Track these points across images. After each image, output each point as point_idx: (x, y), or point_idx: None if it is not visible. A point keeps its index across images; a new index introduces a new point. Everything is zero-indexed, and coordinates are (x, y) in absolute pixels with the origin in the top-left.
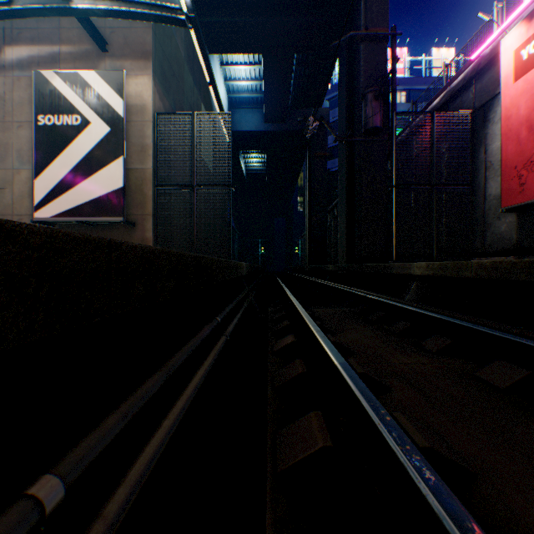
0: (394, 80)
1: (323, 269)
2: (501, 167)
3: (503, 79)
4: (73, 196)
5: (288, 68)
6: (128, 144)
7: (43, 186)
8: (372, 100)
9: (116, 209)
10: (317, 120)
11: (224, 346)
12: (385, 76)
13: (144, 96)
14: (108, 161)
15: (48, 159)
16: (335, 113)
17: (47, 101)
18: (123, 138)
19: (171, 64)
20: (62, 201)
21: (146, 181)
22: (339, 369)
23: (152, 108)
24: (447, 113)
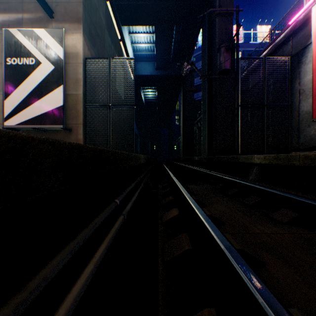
0: (238, 39)
1: (192, 159)
2: (313, 91)
3: (314, 33)
4: (29, 111)
5: (170, 35)
6: (67, 78)
7: (10, 104)
8: (224, 52)
9: (58, 120)
10: (189, 65)
11: (122, 224)
12: (231, 37)
13: (78, 47)
14: (53, 88)
15: (13, 87)
16: (199, 65)
17: (12, 48)
18: (63, 73)
19: (96, 28)
20: (22, 114)
21: (79, 102)
22: (227, 256)
23: (82, 54)
24: (274, 58)
